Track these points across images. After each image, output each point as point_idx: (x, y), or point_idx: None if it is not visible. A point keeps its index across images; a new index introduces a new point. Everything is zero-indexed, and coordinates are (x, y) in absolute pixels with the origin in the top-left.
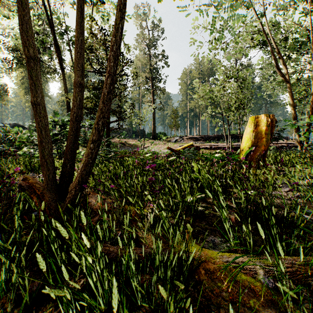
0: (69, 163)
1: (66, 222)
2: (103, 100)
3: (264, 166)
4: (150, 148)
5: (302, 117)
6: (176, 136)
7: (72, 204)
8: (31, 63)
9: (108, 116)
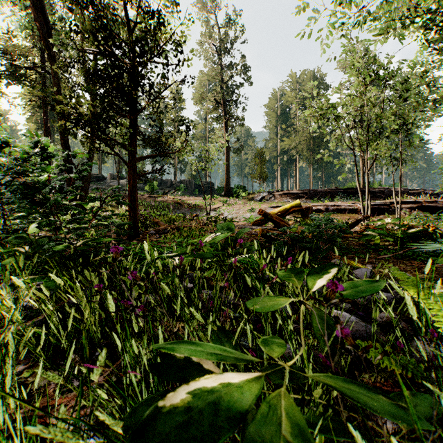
0: None
1: None
2: None
3: None
4: (222, 210)
5: None
6: (263, 192)
7: None
8: None
9: (132, 146)
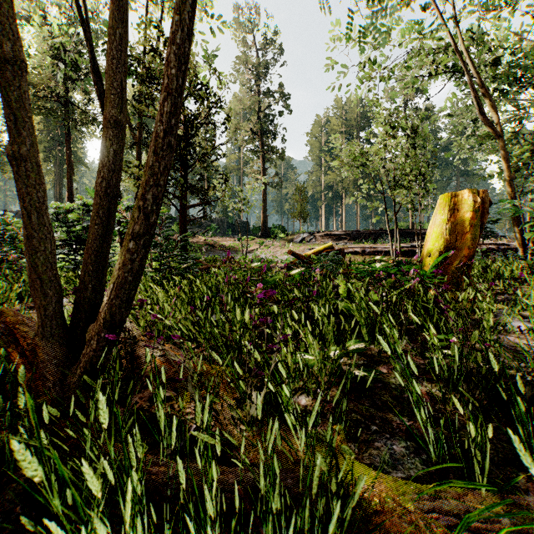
0: (91, 282)
1: (75, 409)
2: (156, 147)
3: (469, 284)
4: (259, 253)
5: (530, 196)
6: (303, 232)
7: (93, 368)
8: (6, 73)
9: (183, 196)
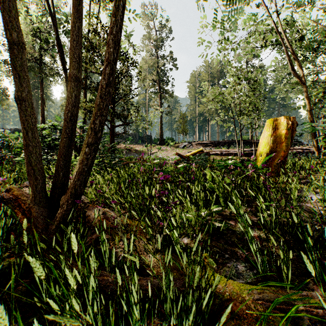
0: (62, 171)
1: (55, 244)
2: (101, 93)
3: (284, 173)
4: (158, 154)
5: (322, 120)
6: (185, 142)
7: (64, 221)
8: (13, 50)
9: (112, 120)
